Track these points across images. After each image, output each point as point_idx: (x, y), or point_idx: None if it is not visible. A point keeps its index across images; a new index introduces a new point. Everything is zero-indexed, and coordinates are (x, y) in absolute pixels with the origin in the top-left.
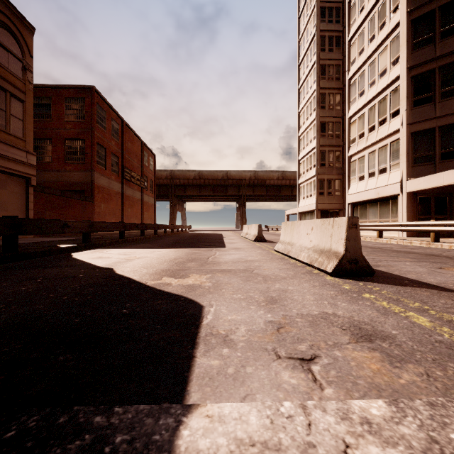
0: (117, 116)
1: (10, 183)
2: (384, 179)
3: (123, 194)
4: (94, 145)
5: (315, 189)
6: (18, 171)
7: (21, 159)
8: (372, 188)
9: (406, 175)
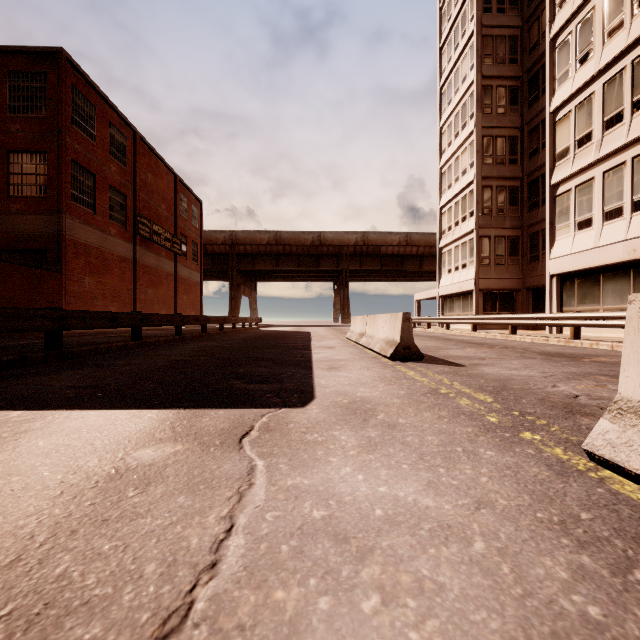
0: (122, 122)
1: None
2: None
3: (136, 261)
4: (64, 162)
5: (473, 253)
6: None
7: None
8: (617, 240)
9: None
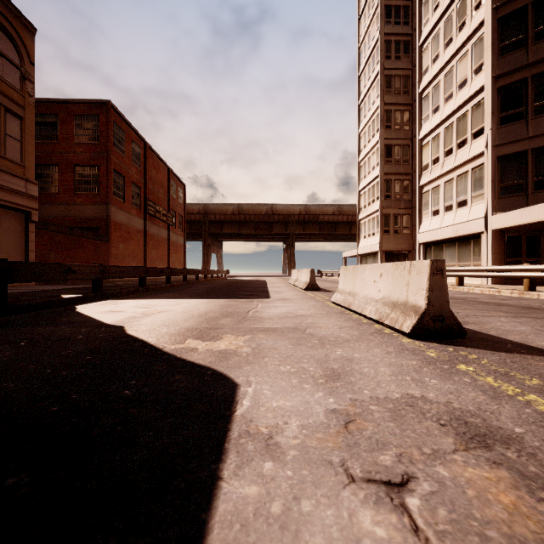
0: (138, 138)
1: (6, 218)
2: (463, 214)
3: (146, 232)
4: (110, 172)
5: (378, 226)
6: (15, 203)
7: (19, 188)
8: (449, 224)
9: (492, 209)
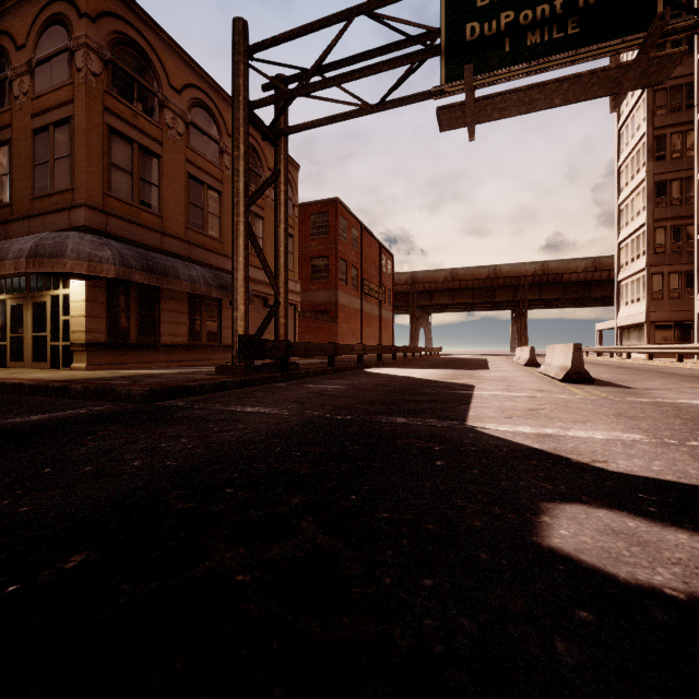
0: (356, 222)
1: None
2: None
3: (362, 310)
4: (338, 261)
5: (645, 289)
6: (291, 300)
7: (292, 288)
8: None
9: None
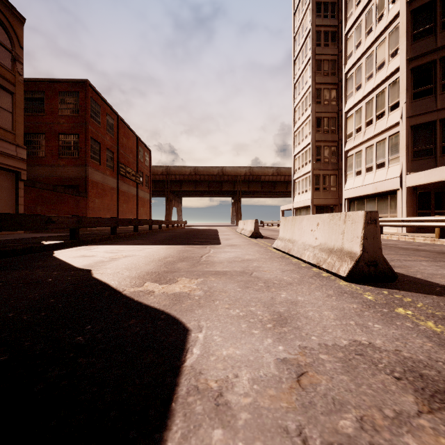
0: (112, 111)
1: None
2: (382, 174)
3: (118, 189)
4: (88, 139)
5: (310, 184)
6: (7, 165)
7: (10, 152)
8: (370, 183)
9: (406, 169)
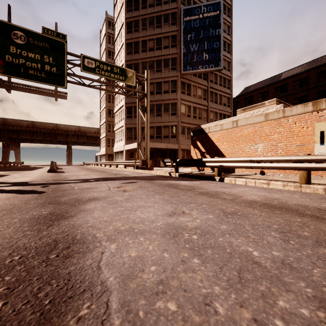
0: None
1: None
2: (121, 144)
3: None
4: None
5: (106, 143)
6: None
7: None
8: (119, 146)
9: (125, 143)
